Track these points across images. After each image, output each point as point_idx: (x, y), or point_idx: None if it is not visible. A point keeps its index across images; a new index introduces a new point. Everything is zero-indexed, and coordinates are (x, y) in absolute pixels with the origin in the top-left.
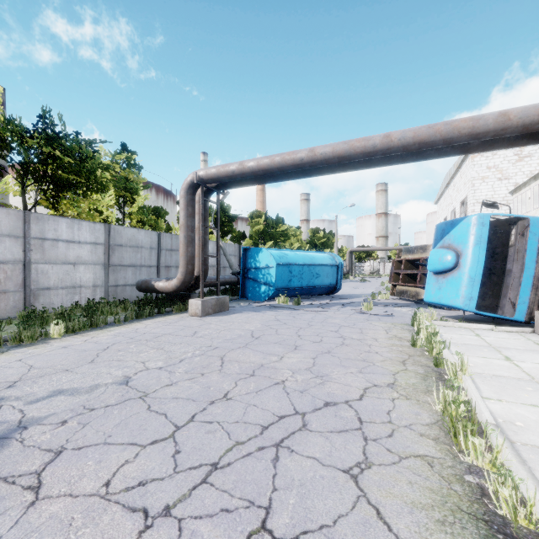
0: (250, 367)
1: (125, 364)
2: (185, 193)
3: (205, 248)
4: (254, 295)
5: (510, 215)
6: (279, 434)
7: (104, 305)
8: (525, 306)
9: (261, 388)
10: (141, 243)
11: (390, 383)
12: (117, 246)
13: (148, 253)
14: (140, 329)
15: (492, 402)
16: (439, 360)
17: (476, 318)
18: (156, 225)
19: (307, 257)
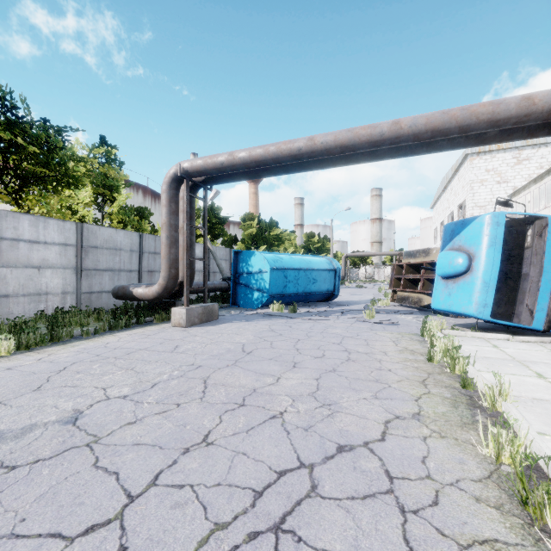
0: (240, 393)
1: (81, 391)
2: (168, 187)
3: (191, 249)
4: (246, 302)
5: (527, 213)
6: (278, 505)
7: (74, 314)
8: (543, 313)
9: (253, 425)
10: (119, 245)
11: (415, 413)
12: (91, 248)
13: (128, 256)
14: (111, 344)
15: (548, 439)
16: (467, 381)
17: (486, 326)
18: (139, 226)
19: (304, 261)
